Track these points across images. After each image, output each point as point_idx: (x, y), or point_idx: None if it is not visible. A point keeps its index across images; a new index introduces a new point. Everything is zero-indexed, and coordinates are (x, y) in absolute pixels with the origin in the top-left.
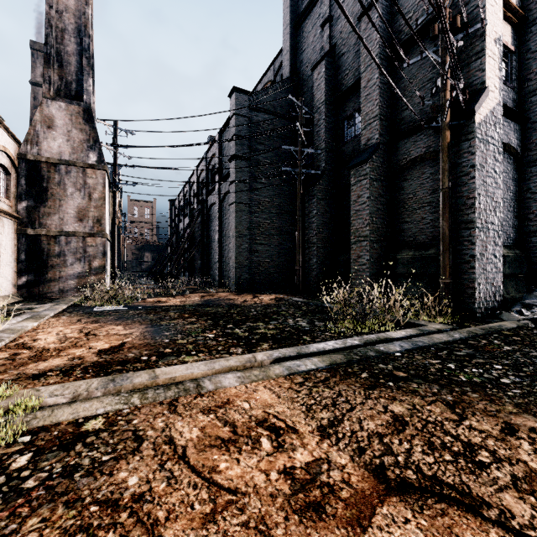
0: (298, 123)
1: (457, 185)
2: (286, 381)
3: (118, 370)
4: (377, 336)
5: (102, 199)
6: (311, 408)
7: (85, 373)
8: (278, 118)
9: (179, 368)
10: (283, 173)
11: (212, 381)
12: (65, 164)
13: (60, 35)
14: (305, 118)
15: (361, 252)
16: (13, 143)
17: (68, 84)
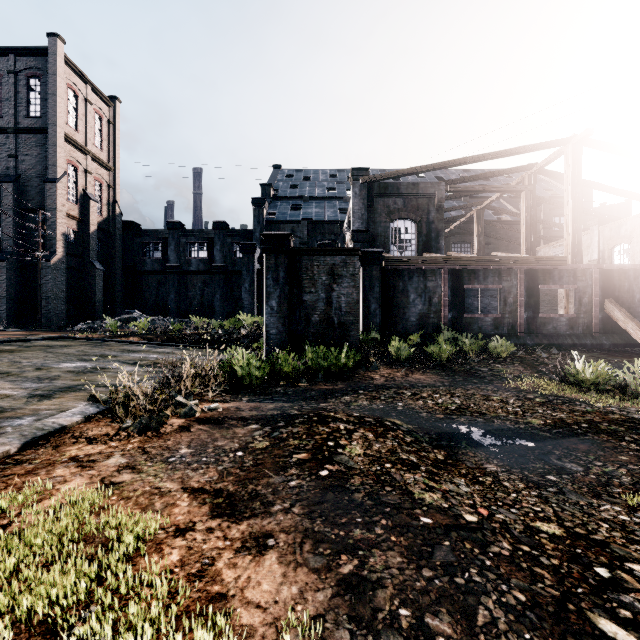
0: None
1: (46, 283)
2: None
3: None
4: (5, 329)
5: None
6: None
7: None
8: None
9: None
10: None
11: None
12: None
13: None
14: None
15: (1, 304)
16: None
17: None
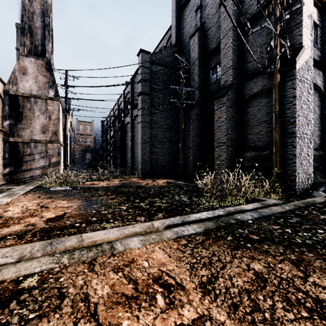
0: (181, 71)
1: (284, 109)
2: (175, 243)
3: (57, 234)
4: (234, 208)
5: (58, 119)
6: (194, 266)
7: (33, 237)
8: (169, 69)
9: (100, 234)
10: (171, 103)
11: (122, 243)
12: (33, 97)
13: (31, 16)
14: (185, 69)
15: (221, 152)
16: (0, 83)
17: (36, 47)
